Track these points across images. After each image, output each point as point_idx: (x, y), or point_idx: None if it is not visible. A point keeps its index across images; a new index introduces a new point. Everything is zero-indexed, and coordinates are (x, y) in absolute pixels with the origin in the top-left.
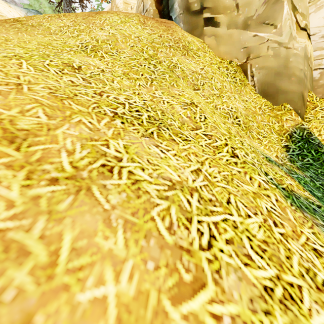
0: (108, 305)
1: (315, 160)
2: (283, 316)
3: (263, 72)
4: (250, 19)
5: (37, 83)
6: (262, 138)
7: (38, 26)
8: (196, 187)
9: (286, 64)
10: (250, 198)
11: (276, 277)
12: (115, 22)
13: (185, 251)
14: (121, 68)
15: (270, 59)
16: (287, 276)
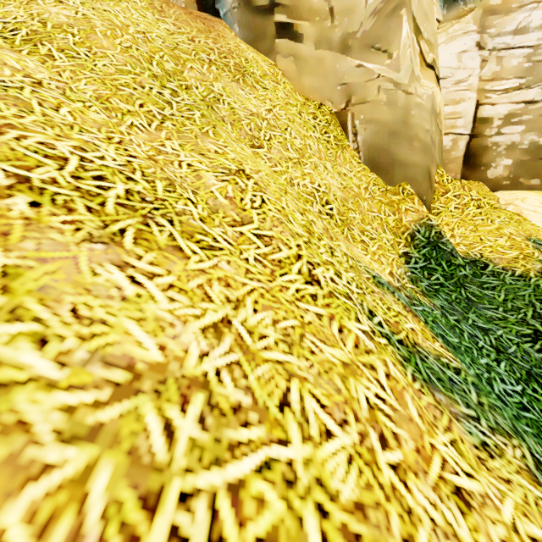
0: None
1: (447, 277)
2: None
3: (372, 129)
4: (352, 37)
5: None
6: (369, 242)
7: None
8: (206, 375)
9: (405, 119)
10: (335, 380)
11: None
12: None
13: None
14: (94, 85)
15: (381, 109)
16: None
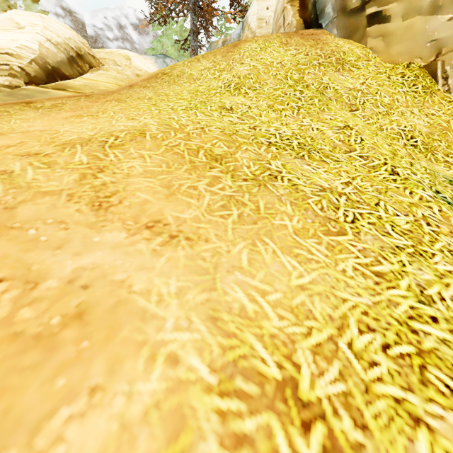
0: (288, 227)
1: None
2: (407, 258)
3: None
4: None
5: (211, 125)
6: (452, 161)
7: (182, 74)
8: (345, 193)
9: None
10: (404, 205)
11: (410, 245)
12: (254, 51)
13: (332, 220)
14: (266, 101)
15: None
16: (423, 247)
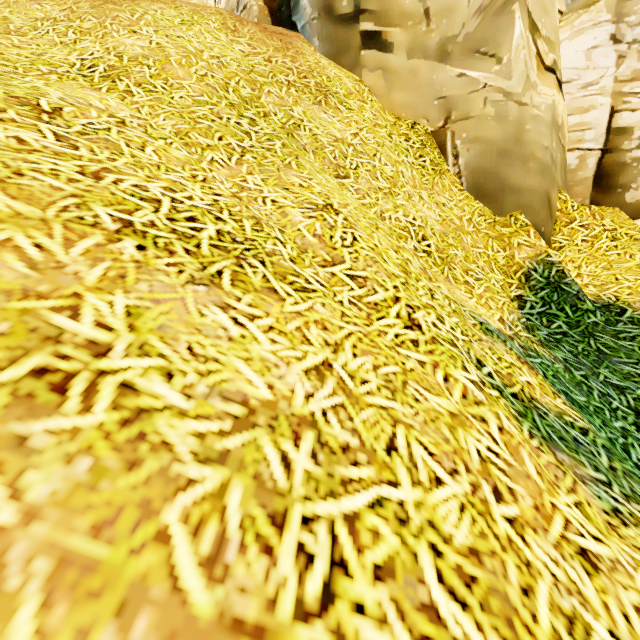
0: None
1: (572, 325)
2: None
3: (476, 149)
4: (452, 42)
5: None
6: (473, 283)
7: None
8: (313, 414)
9: (518, 135)
10: (443, 429)
11: None
12: (167, 20)
13: (247, 636)
14: (172, 120)
15: (488, 125)
16: None
